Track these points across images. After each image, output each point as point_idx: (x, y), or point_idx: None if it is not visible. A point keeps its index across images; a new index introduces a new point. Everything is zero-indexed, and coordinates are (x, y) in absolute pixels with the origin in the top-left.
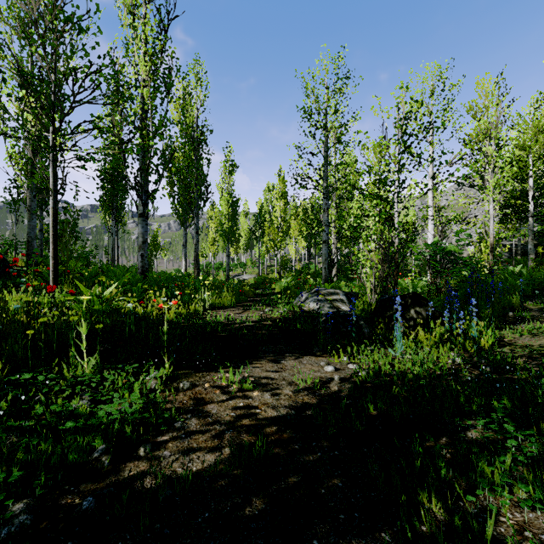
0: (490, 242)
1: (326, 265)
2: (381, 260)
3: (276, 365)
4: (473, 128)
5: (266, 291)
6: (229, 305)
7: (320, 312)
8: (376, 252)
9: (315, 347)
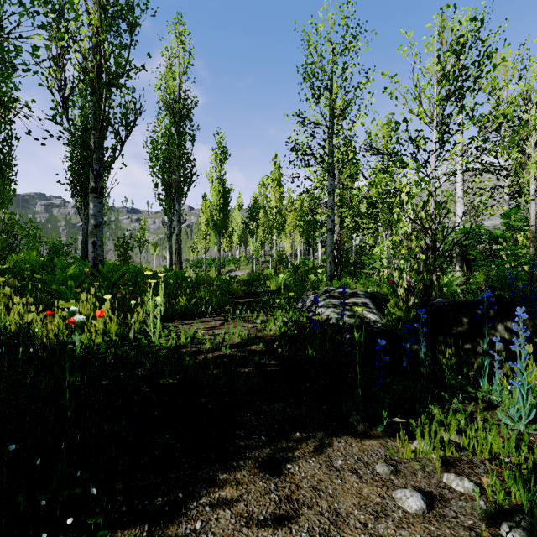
0: (530, 230)
1: (332, 258)
2: (422, 247)
3: (275, 483)
4: (492, 105)
5: (259, 290)
6: (206, 311)
7: (336, 323)
8: (414, 237)
9: (351, 407)
